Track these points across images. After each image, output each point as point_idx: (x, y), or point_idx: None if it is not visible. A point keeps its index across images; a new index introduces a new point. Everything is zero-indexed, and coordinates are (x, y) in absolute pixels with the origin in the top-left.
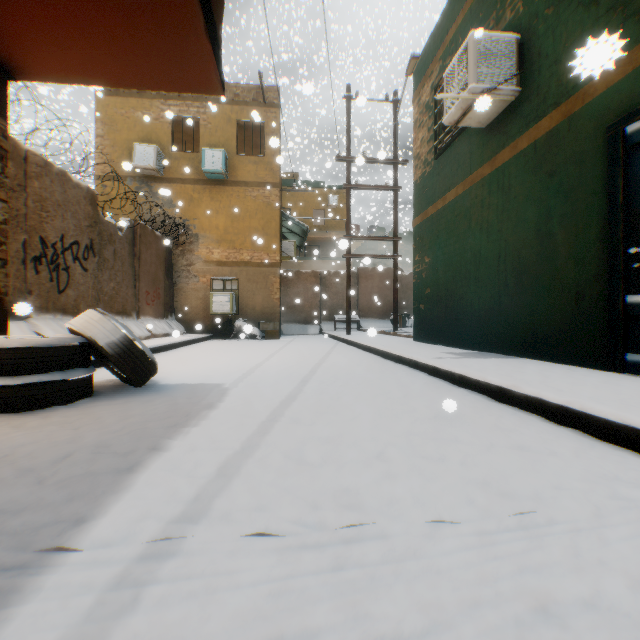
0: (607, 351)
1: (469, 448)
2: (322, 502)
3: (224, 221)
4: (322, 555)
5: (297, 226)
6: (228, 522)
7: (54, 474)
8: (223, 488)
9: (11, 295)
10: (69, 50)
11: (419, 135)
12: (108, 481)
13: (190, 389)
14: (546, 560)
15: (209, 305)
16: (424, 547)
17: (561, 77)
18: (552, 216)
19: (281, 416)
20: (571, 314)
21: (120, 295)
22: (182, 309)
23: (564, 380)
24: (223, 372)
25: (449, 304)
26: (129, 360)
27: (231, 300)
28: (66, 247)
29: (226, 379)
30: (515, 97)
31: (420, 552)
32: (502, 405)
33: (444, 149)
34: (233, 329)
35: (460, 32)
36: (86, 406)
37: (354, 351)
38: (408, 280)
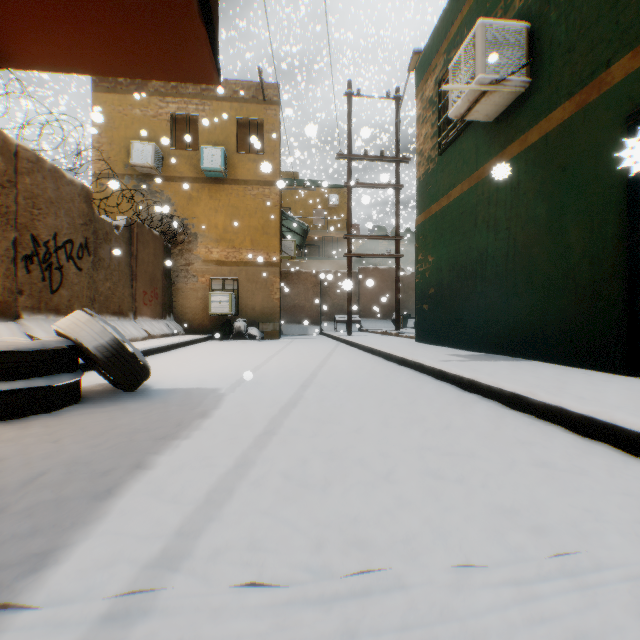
0: (626, 354)
1: (489, 466)
2: (326, 538)
3: (223, 220)
4: (328, 616)
5: (297, 225)
6: (215, 566)
7: (20, 499)
8: (211, 518)
9: (0, 295)
10: (55, 34)
11: (422, 131)
12: (80, 509)
13: (184, 395)
14: (606, 624)
15: (208, 305)
16: (452, 603)
17: (575, 66)
18: (565, 212)
19: (280, 426)
20: (586, 315)
21: (116, 295)
22: (181, 309)
23: (584, 386)
24: (220, 375)
25: (454, 304)
26: (119, 364)
27: (230, 300)
28: (59, 246)
29: (223, 383)
30: (525, 88)
31: (448, 611)
32: (517, 413)
33: (449, 145)
34: (232, 330)
35: (465, 24)
36: (70, 414)
37: (356, 352)
38: (409, 280)
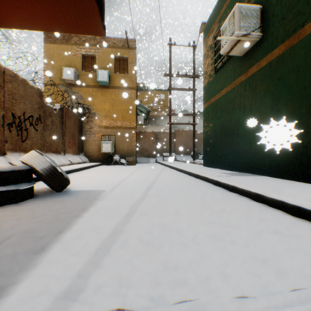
0: None
1: (248, 234)
2: (161, 278)
3: (108, 106)
4: None
5: (144, 109)
6: (98, 296)
7: None
8: (97, 265)
9: None
10: (20, 9)
11: (206, 62)
12: (25, 259)
13: (87, 193)
14: None
15: (100, 148)
16: None
17: (285, 26)
18: (280, 101)
19: (135, 210)
20: (291, 153)
21: (55, 143)
22: (87, 150)
23: (292, 189)
24: (106, 183)
25: (222, 147)
26: (53, 178)
27: (111, 145)
28: (26, 118)
29: (107, 187)
30: (259, 39)
31: None
32: (258, 203)
33: (220, 68)
34: (112, 160)
35: (228, 7)
36: (27, 204)
37: (173, 171)
38: (199, 136)
